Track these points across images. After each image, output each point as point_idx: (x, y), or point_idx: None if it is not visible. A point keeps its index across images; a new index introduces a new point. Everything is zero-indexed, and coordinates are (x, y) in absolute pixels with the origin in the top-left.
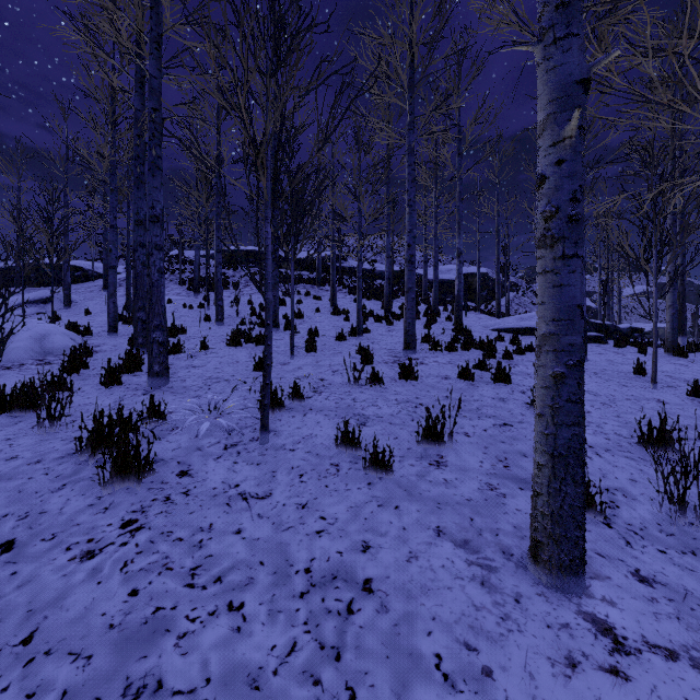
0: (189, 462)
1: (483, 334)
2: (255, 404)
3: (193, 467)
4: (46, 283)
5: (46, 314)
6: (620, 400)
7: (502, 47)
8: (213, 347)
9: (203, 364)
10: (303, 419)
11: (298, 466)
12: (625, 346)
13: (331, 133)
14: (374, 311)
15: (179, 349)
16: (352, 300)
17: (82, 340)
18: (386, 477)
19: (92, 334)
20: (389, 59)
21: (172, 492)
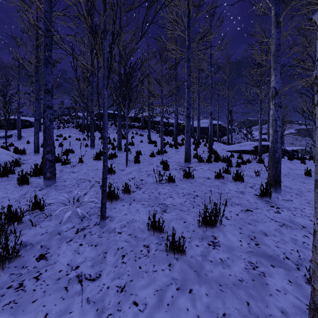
0: (49, 245)
1: (223, 153)
2: None
3: (50, 250)
4: (12, 128)
5: (8, 143)
6: (305, 192)
7: (238, 1)
8: (86, 160)
9: (79, 171)
10: (129, 207)
11: (122, 247)
12: (293, 159)
13: (145, 32)
14: (169, 141)
15: (67, 162)
16: (158, 136)
17: (18, 157)
18: (181, 258)
19: (25, 153)
20: (177, 10)
21: (26, 277)
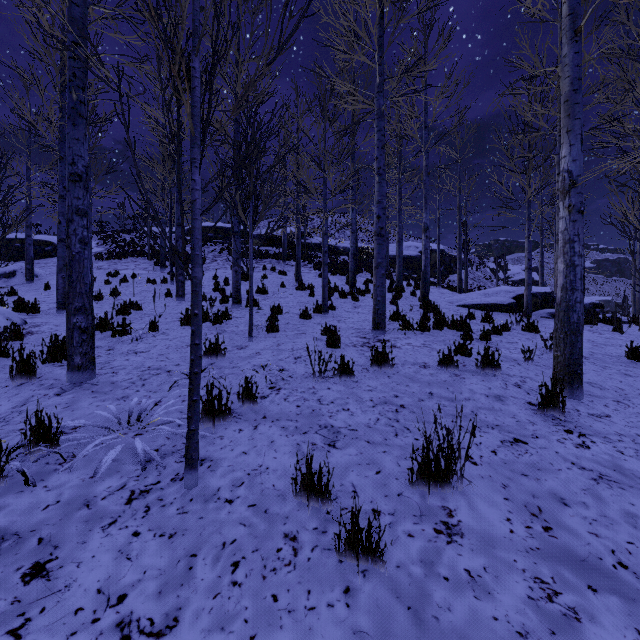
0: (59, 537)
1: (451, 310)
2: None
3: (59, 552)
4: (16, 258)
5: (6, 289)
6: (634, 396)
7: None
8: (166, 326)
9: (148, 349)
10: (253, 435)
11: (232, 540)
12: (596, 323)
13: (288, 38)
14: (339, 286)
15: (125, 330)
16: (317, 275)
17: (21, 319)
18: (373, 570)
19: (39, 311)
20: (358, 9)
21: None
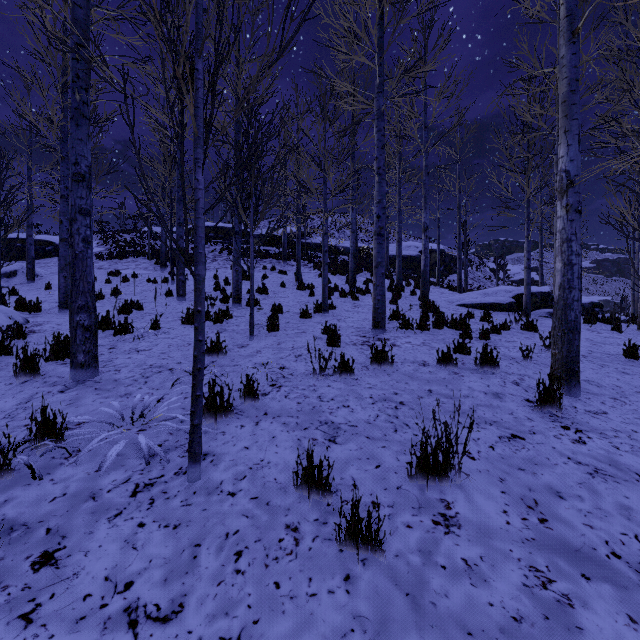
0: (66, 528)
1: (450, 309)
2: None
3: (67, 541)
4: (17, 258)
5: (7, 288)
6: (631, 394)
7: None
8: (167, 325)
9: (149, 348)
10: (254, 431)
11: (235, 531)
12: (595, 322)
13: (289, 41)
14: (339, 285)
15: (127, 329)
16: (317, 274)
17: (23, 318)
18: (373, 559)
19: (40, 310)
20: (358, 10)
21: (1, 618)
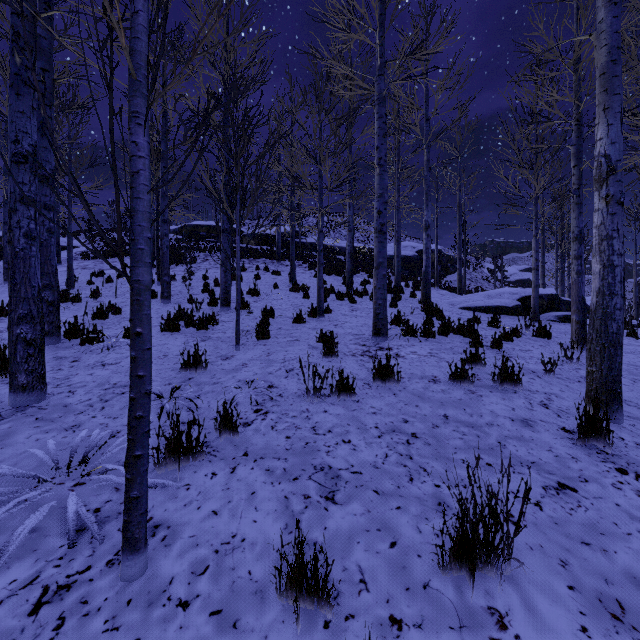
0: None
1: (454, 313)
2: (160, 441)
3: None
4: None
5: None
6: None
7: None
8: None
9: (118, 361)
10: (228, 483)
11: None
12: None
13: None
14: (335, 287)
15: (96, 337)
16: (312, 275)
17: None
18: None
19: (6, 315)
20: None
21: None
